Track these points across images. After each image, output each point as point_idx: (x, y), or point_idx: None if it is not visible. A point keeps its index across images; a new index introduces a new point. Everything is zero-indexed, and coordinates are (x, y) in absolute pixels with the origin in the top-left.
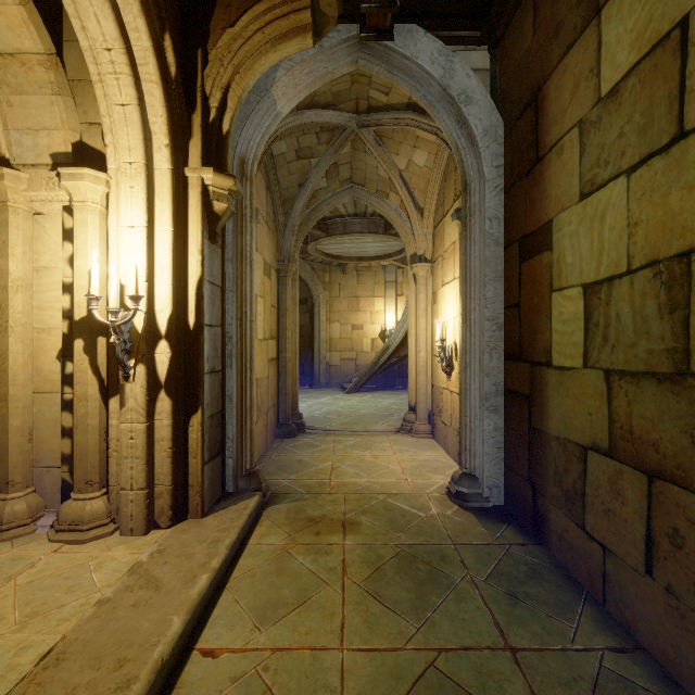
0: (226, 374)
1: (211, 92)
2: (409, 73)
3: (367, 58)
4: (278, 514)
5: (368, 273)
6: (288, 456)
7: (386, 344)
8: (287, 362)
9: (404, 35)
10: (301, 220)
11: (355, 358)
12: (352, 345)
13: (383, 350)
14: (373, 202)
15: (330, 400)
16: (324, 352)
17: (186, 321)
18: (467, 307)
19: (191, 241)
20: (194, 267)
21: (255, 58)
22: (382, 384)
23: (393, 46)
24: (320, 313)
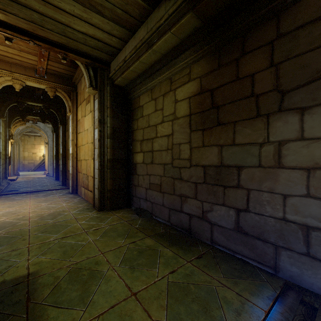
0: (11, 162)
1: (12, 131)
2: (40, 127)
3: (34, 124)
4: (20, 178)
5: (38, 137)
6: (18, 177)
7: (43, 158)
8: (15, 161)
9: (39, 123)
10: (19, 134)
11: (34, 162)
12: (32, 159)
13: (43, 160)
14: (37, 131)
15: (25, 172)
16: (21, 160)
17: (9, 156)
18: (48, 154)
19: (9, 147)
20: (10, 150)
21: (18, 127)
22: (43, 170)
23: (37, 124)
24: (20, 149)
